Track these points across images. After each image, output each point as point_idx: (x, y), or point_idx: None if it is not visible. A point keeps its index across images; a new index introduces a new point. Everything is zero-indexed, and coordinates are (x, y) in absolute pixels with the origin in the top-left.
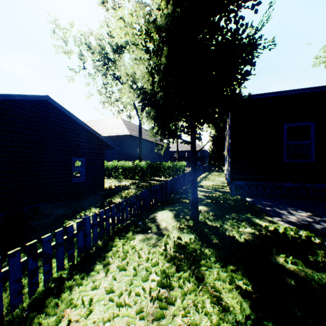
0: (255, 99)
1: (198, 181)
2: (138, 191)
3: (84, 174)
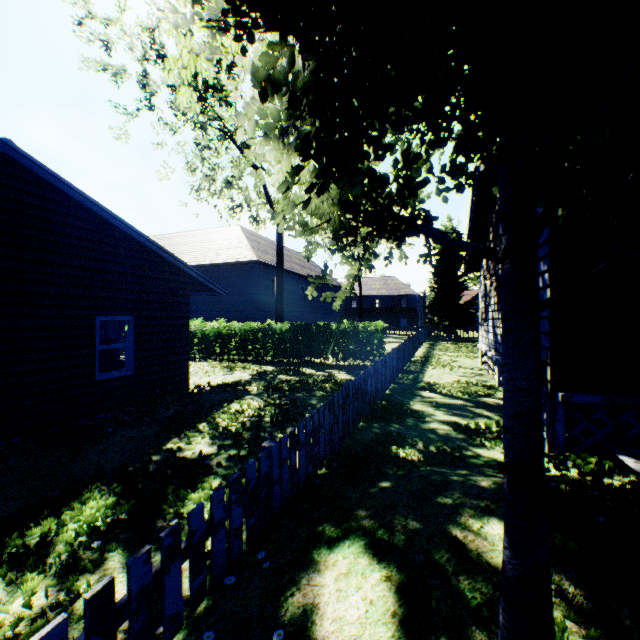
0: None
1: (417, 368)
2: (267, 404)
3: (131, 356)
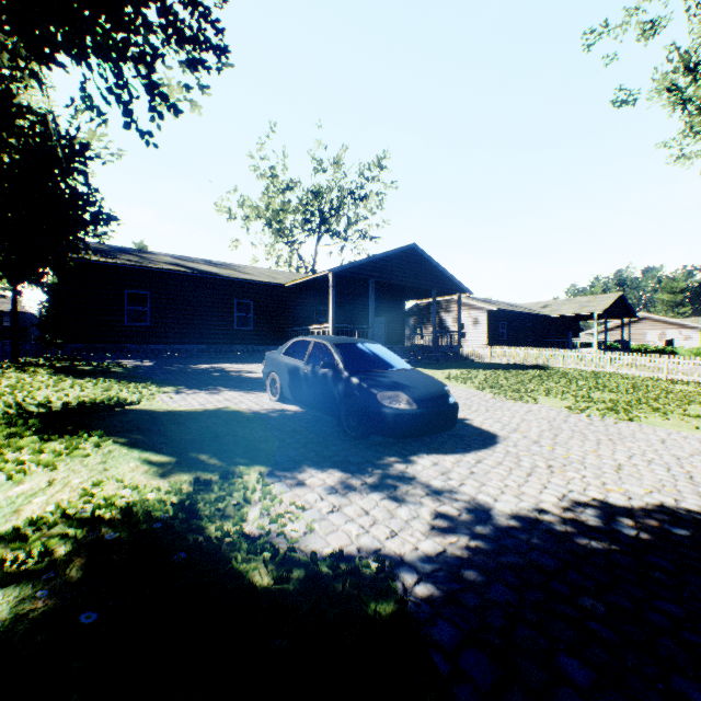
0: (92, 263)
1: None
2: None
3: None
